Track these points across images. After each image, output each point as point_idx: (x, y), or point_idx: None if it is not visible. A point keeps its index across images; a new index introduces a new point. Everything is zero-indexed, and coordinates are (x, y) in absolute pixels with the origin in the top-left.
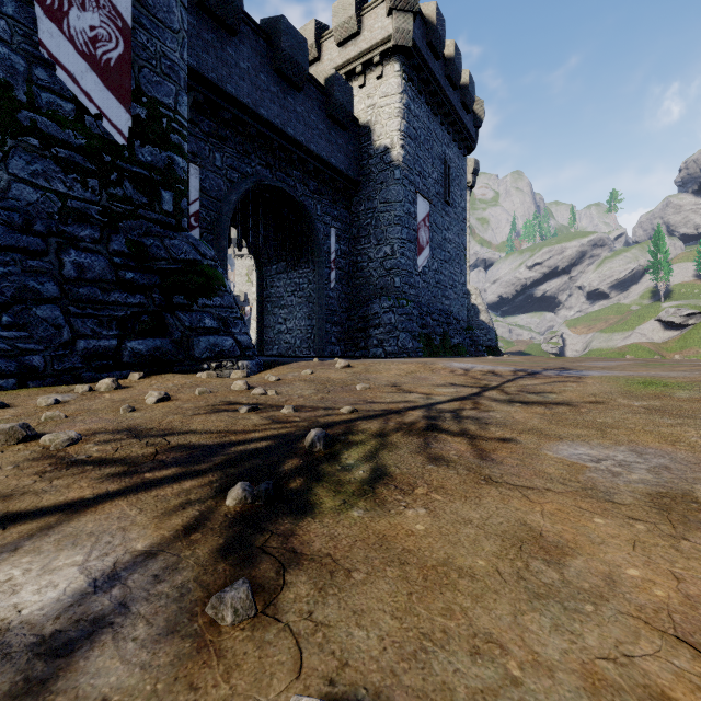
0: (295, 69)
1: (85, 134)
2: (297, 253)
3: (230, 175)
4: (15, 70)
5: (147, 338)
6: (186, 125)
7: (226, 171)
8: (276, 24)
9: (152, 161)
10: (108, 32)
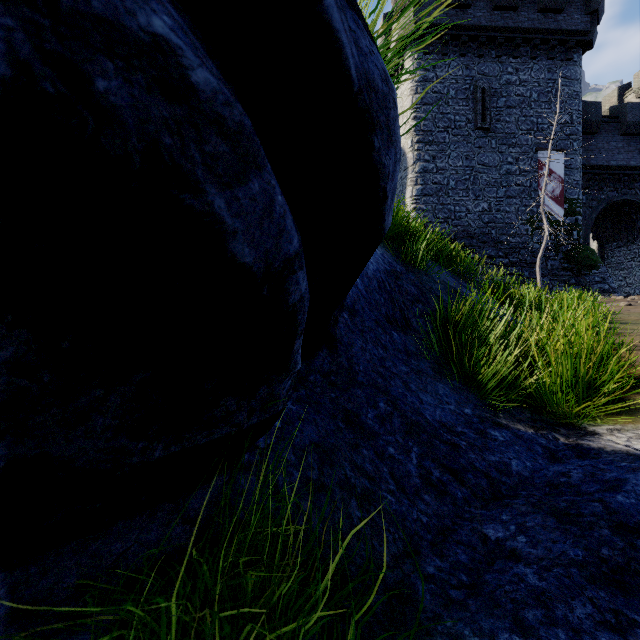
0: (636, 127)
1: (550, 222)
2: (636, 233)
3: (590, 204)
4: (534, 212)
5: (573, 286)
6: (581, 202)
7: (588, 203)
8: (622, 109)
9: (569, 222)
10: (556, 185)
